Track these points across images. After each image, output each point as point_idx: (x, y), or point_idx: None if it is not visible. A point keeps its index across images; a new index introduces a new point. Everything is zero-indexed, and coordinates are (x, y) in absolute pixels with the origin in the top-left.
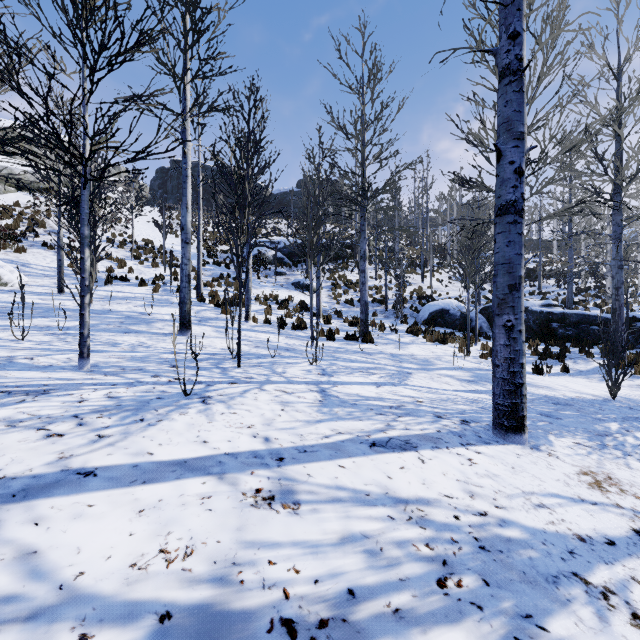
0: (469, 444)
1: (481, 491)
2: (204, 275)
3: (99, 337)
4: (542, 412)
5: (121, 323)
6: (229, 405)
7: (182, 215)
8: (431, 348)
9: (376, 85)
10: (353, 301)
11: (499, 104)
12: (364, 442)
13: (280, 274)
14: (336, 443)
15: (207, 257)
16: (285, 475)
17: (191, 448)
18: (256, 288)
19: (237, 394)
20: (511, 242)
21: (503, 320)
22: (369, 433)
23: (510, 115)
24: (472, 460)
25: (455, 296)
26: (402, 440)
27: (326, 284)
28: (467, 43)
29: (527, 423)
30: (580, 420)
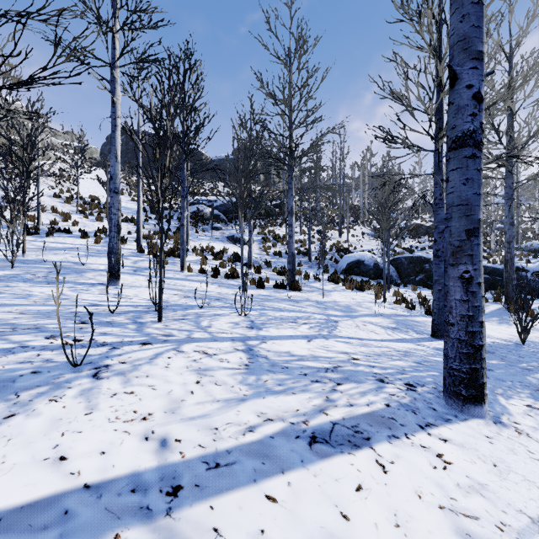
0: (428, 425)
1: (480, 530)
2: (146, 229)
3: (13, 288)
4: None
5: (49, 273)
6: (128, 379)
7: (111, 164)
8: (351, 295)
9: (302, 55)
10: (281, 253)
11: (452, 21)
12: (301, 436)
13: (216, 229)
14: (263, 441)
15: (150, 213)
16: (174, 538)
17: (29, 478)
18: (194, 241)
19: (145, 360)
20: (469, 179)
21: (459, 271)
22: (306, 417)
23: (467, 31)
24: (443, 457)
25: (368, 249)
26: (349, 426)
27: (257, 238)
28: (392, 2)
29: None
30: (510, 371)
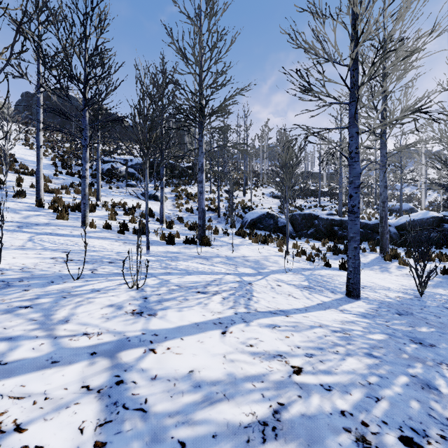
0: None
1: None
2: (54, 183)
3: None
4: (407, 334)
5: None
6: None
7: None
8: (257, 248)
9: (212, 15)
10: (193, 209)
11: None
12: None
13: (131, 186)
14: None
15: (61, 168)
16: None
17: None
18: (106, 196)
19: None
20: None
21: None
22: None
23: None
24: None
25: (267, 207)
26: None
27: (171, 195)
28: None
29: (445, 384)
30: None
